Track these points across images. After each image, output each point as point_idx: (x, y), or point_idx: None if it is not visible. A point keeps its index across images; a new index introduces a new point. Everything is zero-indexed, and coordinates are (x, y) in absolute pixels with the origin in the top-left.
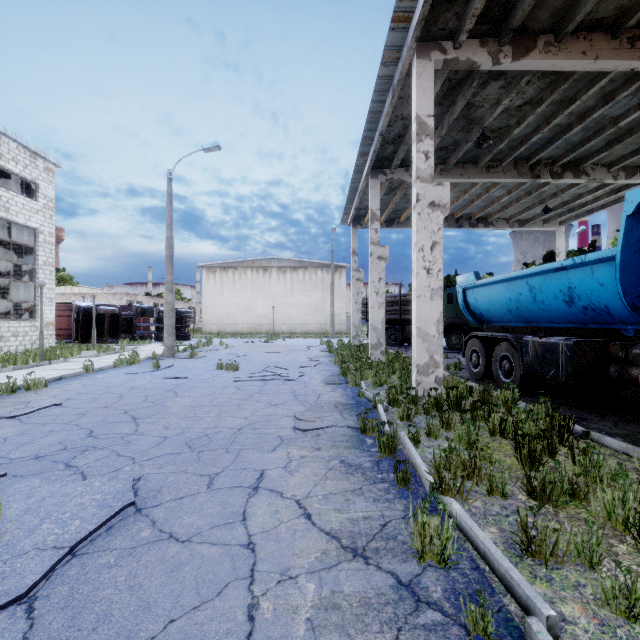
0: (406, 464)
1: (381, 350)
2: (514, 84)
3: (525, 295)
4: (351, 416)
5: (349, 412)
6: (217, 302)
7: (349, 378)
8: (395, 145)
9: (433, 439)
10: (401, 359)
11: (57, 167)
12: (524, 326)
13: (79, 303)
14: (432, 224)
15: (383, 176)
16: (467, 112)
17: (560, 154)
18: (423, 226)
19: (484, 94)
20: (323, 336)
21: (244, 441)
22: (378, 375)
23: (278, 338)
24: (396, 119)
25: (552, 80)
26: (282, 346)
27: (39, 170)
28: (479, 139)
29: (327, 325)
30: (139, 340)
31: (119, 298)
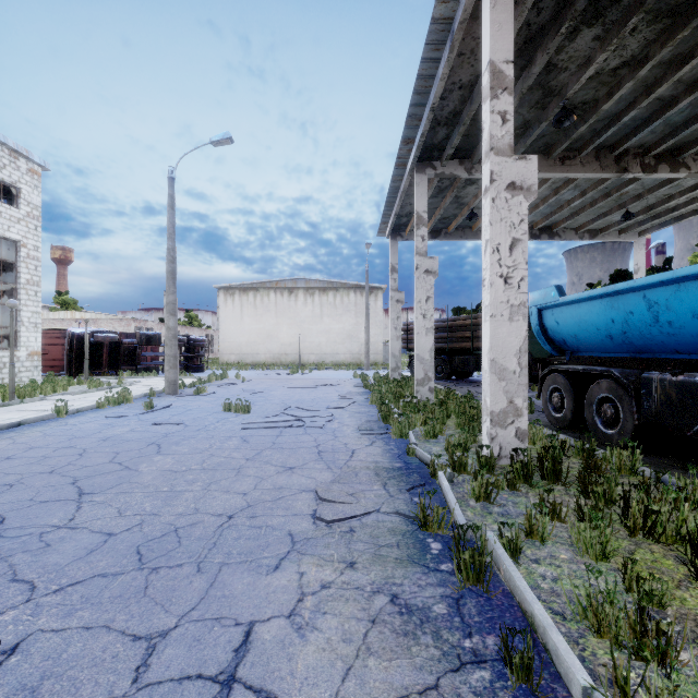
0: (509, 608)
1: (429, 386)
2: (615, 31)
3: (640, 314)
4: (400, 492)
5: (396, 483)
6: (236, 329)
7: (392, 426)
8: (448, 127)
9: (537, 542)
10: (453, 397)
11: (44, 169)
12: (630, 357)
13: (73, 329)
14: (511, 214)
15: (432, 170)
16: (545, 78)
17: (654, 141)
18: (499, 217)
19: (571, 49)
20: (356, 367)
21: (232, 545)
22: (429, 421)
23: (305, 370)
24: (452, 88)
25: (665, 27)
26: (308, 380)
27: (21, 172)
28: (560, 114)
29: (361, 355)
30: (142, 372)
31: (126, 324)
